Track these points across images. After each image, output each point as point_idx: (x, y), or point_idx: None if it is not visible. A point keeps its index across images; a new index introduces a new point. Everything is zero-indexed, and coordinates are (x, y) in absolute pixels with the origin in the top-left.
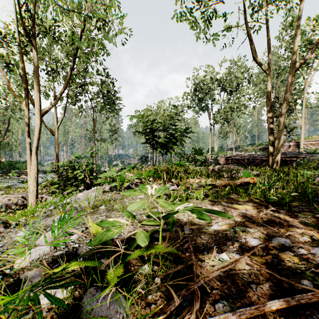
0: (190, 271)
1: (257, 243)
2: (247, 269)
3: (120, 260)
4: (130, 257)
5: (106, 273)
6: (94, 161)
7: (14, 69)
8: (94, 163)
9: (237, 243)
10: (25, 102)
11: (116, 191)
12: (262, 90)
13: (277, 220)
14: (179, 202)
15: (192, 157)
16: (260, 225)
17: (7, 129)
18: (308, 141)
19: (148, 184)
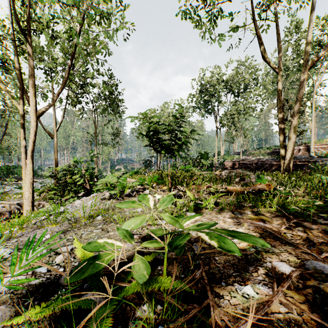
0: (208, 323)
1: (288, 269)
2: (283, 311)
3: (107, 308)
4: (125, 292)
5: (87, 327)
6: (96, 165)
7: (10, 69)
8: (94, 167)
9: (262, 270)
10: (20, 102)
11: (116, 198)
12: (270, 92)
13: (304, 235)
14: (186, 212)
15: (198, 162)
16: (285, 242)
17: (4, 132)
18: (319, 144)
19: (152, 191)
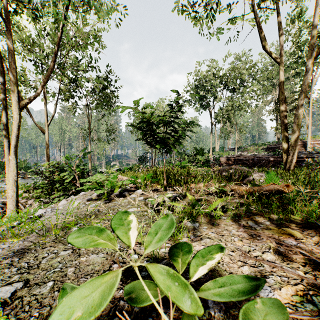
0: None
1: None
2: None
3: None
4: None
5: None
6: (90, 161)
7: None
8: (85, 164)
9: None
10: (4, 94)
11: (104, 199)
12: (265, 88)
13: None
14: (187, 221)
15: (193, 158)
16: None
17: None
18: (315, 140)
19: (145, 190)
